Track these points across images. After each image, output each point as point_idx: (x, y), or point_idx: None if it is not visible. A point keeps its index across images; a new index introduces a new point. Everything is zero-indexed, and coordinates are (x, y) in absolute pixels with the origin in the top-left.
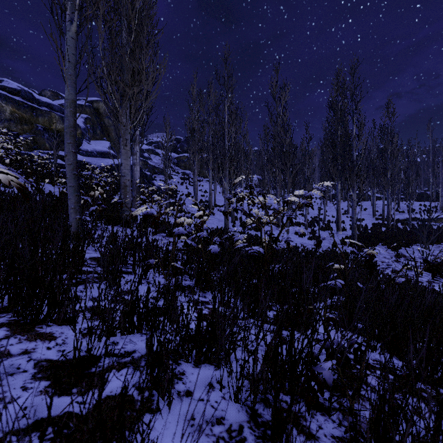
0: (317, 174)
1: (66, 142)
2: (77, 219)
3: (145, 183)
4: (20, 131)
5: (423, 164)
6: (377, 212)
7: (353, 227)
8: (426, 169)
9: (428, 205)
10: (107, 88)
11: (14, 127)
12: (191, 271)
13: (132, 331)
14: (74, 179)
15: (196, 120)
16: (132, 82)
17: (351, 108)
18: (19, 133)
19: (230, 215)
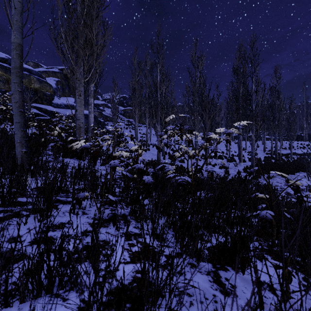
0: (223, 121)
1: (12, 81)
2: (23, 152)
3: (100, 128)
4: (7, 89)
5: (299, 114)
6: (267, 148)
7: (252, 159)
8: (301, 118)
9: (303, 143)
10: (66, 51)
11: (3, 86)
12: (127, 199)
13: (38, 294)
14: (20, 116)
15: (136, 82)
16: (84, 45)
17: (251, 71)
18: (6, 91)
19: (161, 151)
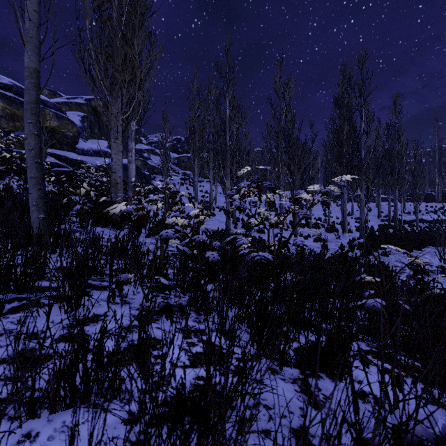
0: (319, 174)
1: (25, 121)
2: (41, 219)
3: (144, 183)
4: (12, 128)
5: (429, 164)
6: (382, 213)
7: (361, 228)
8: (431, 170)
9: (435, 206)
10: (97, 75)
11: (6, 124)
12: (184, 284)
13: (72, 402)
14: (36, 169)
15: (196, 118)
16: (123, 67)
17: (359, 103)
18: (10, 131)
19: (231, 216)
